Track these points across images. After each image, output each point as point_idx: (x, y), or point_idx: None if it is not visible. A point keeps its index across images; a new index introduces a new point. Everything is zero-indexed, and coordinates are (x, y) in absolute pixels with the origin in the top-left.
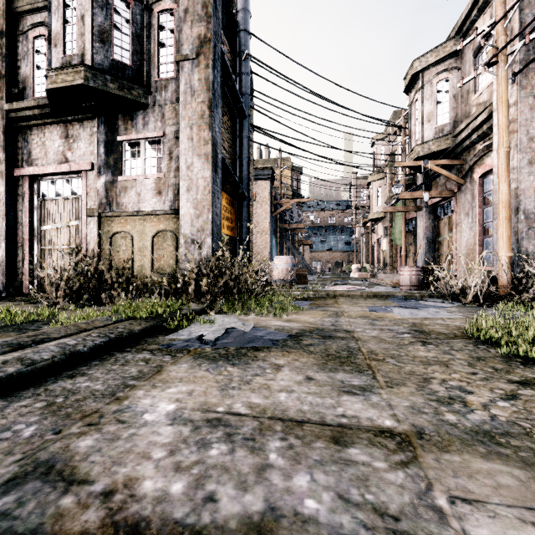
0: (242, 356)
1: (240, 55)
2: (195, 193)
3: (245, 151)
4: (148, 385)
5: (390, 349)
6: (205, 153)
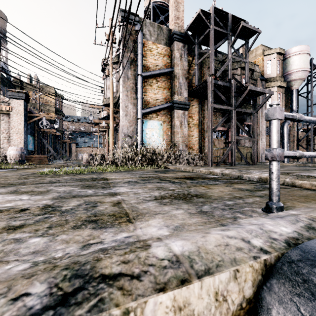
0: None
1: None
2: None
3: None
4: None
5: None
6: None
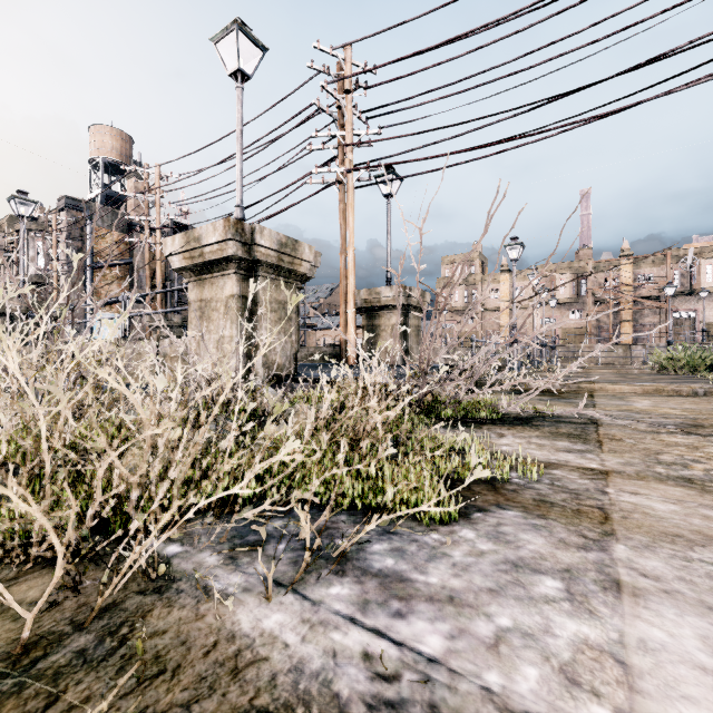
0: None
1: None
2: None
3: None
4: None
5: None
6: None
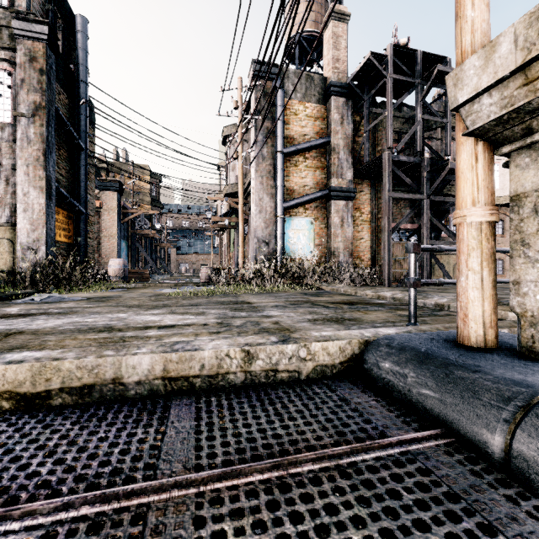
0: (53, 302)
1: (78, 99)
2: (31, 214)
3: (83, 176)
4: (6, 308)
5: (129, 298)
6: (40, 186)
